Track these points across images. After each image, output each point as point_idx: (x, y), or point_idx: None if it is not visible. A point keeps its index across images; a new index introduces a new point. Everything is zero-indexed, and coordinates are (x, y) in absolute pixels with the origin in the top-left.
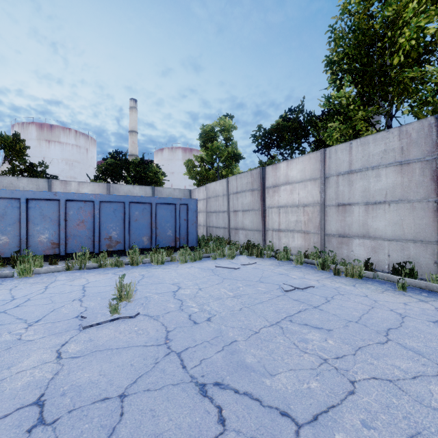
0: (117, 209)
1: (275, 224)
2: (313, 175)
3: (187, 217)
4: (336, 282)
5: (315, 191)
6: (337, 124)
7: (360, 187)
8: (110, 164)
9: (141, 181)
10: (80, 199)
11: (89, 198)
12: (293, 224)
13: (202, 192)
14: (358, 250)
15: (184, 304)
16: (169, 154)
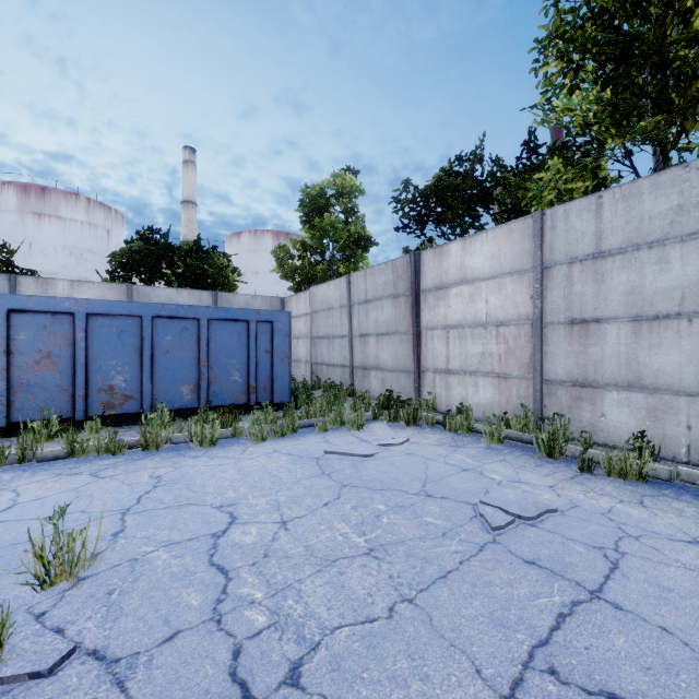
0: (126, 331)
1: (439, 360)
2: (518, 264)
3: (271, 347)
4: (596, 493)
5: (522, 296)
6: (552, 175)
7: (621, 286)
8: (137, 251)
9: (194, 283)
10: (42, 309)
11: (62, 307)
12: (476, 361)
13: (303, 302)
14: (618, 413)
15: (231, 590)
16: (251, 241)
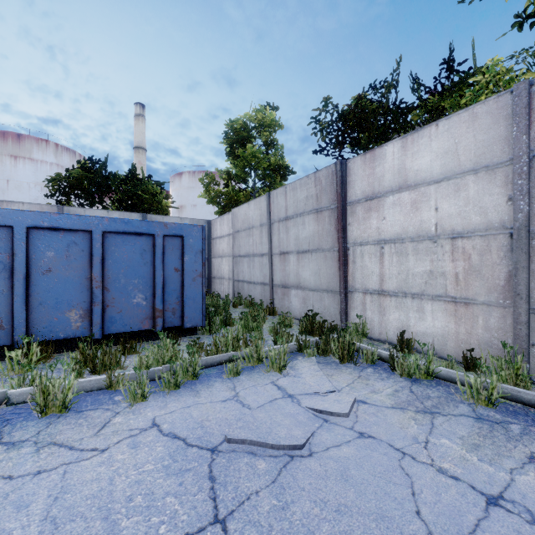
0: None
1: (371, 280)
2: (487, 157)
3: (181, 265)
4: None
5: (494, 198)
6: (490, 77)
7: None
8: (75, 177)
9: (129, 207)
10: None
11: None
12: (422, 281)
13: (226, 223)
14: None
15: None
16: (190, 180)
